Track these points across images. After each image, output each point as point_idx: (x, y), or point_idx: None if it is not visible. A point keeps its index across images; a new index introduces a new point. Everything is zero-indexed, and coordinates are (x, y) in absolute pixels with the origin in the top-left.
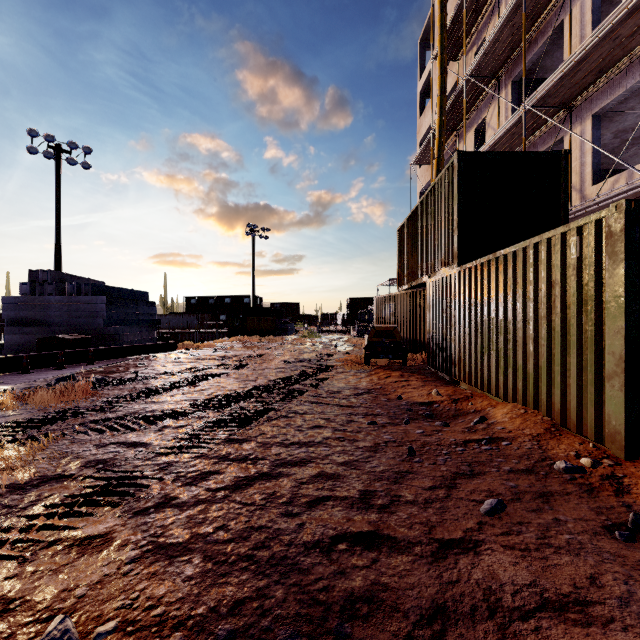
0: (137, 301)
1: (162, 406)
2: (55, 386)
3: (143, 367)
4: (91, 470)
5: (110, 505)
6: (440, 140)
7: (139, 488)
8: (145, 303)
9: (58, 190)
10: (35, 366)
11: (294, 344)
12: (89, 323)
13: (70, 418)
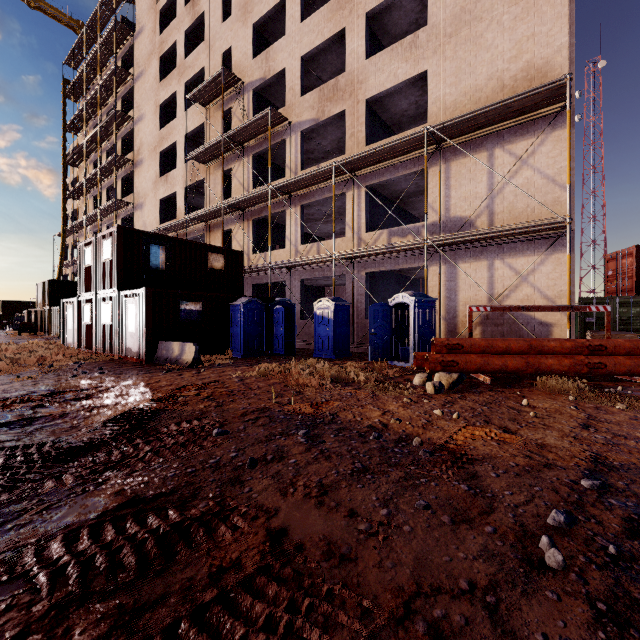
0: None
1: None
2: None
3: None
4: None
5: None
6: (63, 244)
7: None
8: None
9: None
10: None
11: None
12: None
13: None
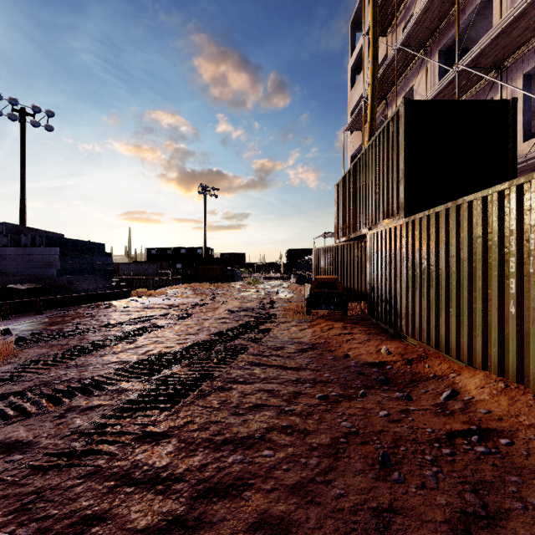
0: (92, 252)
1: (83, 372)
2: None
3: (89, 317)
4: None
5: None
6: (372, 105)
7: None
8: (101, 254)
9: (23, 150)
10: None
11: (240, 291)
12: (43, 273)
13: None
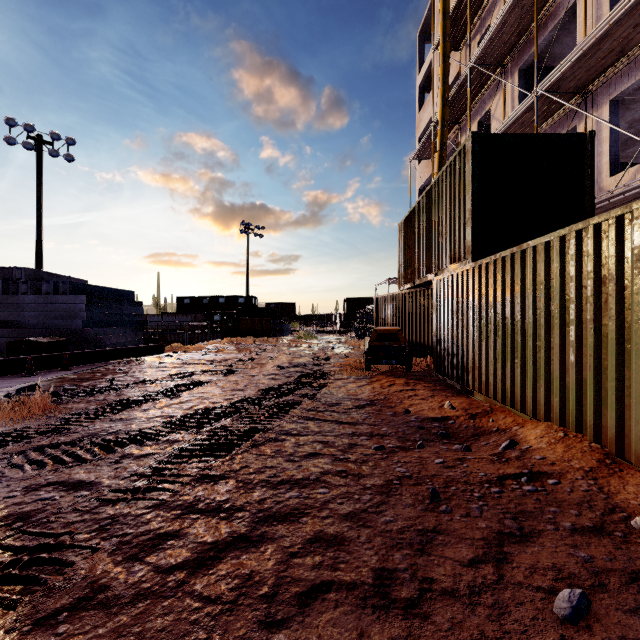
0: (121, 301)
1: (129, 425)
2: (14, 398)
3: (122, 373)
4: (3, 532)
5: (3, 605)
6: (442, 132)
7: (59, 567)
8: (130, 303)
9: (39, 183)
10: (0, 373)
11: (289, 346)
12: (67, 324)
13: (9, 444)
